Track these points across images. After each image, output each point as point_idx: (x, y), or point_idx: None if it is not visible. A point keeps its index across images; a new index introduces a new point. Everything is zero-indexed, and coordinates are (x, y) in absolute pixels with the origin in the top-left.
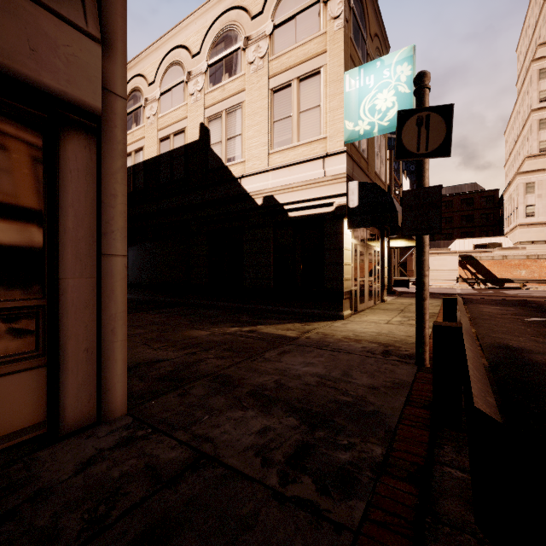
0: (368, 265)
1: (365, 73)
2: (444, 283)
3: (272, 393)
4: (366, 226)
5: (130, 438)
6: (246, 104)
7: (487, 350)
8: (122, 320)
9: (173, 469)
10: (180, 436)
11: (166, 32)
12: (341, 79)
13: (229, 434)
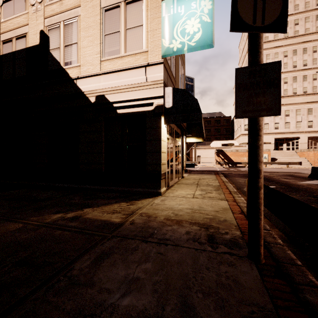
0: (175, 153)
1: (178, 3)
2: (208, 164)
3: None
4: (178, 122)
5: None
6: (82, 18)
7: (271, 218)
8: None
9: None
10: None
11: None
12: (159, 6)
13: None
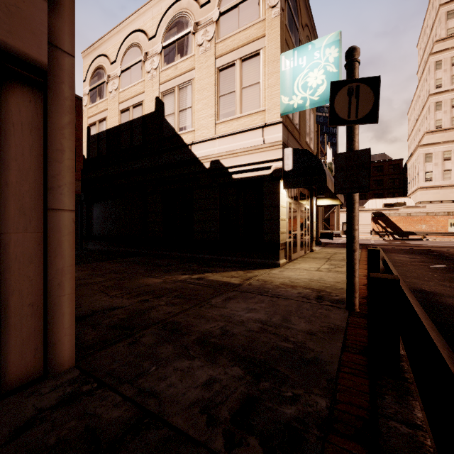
0: (300, 220)
1: (298, 55)
2: (359, 235)
3: (218, 341)
4: (299, 187)
5: (74, 394)
6: (196, 81)
7: None
8: (70, 274)
9: (114, 432)
10: (125, 391)
11: (126, 18)
12: (278, 60)
13: (175, 387)
